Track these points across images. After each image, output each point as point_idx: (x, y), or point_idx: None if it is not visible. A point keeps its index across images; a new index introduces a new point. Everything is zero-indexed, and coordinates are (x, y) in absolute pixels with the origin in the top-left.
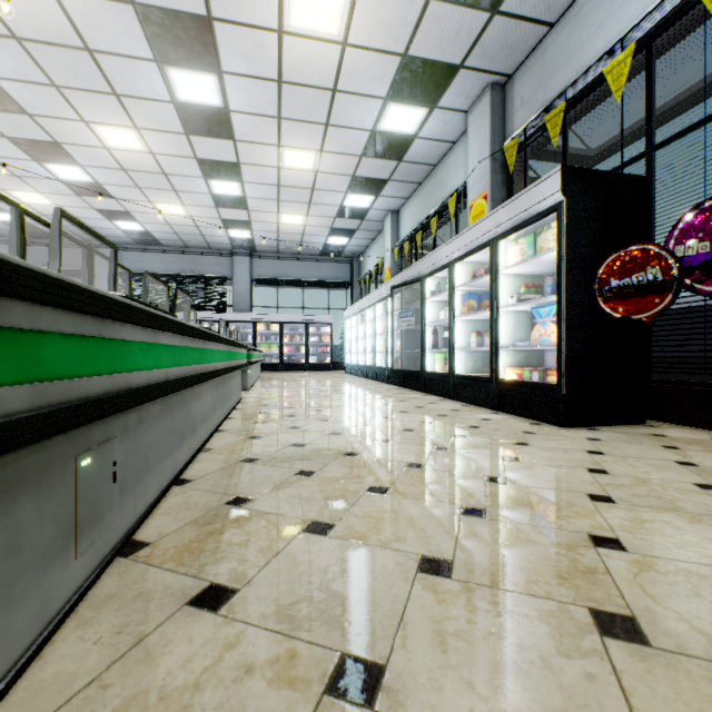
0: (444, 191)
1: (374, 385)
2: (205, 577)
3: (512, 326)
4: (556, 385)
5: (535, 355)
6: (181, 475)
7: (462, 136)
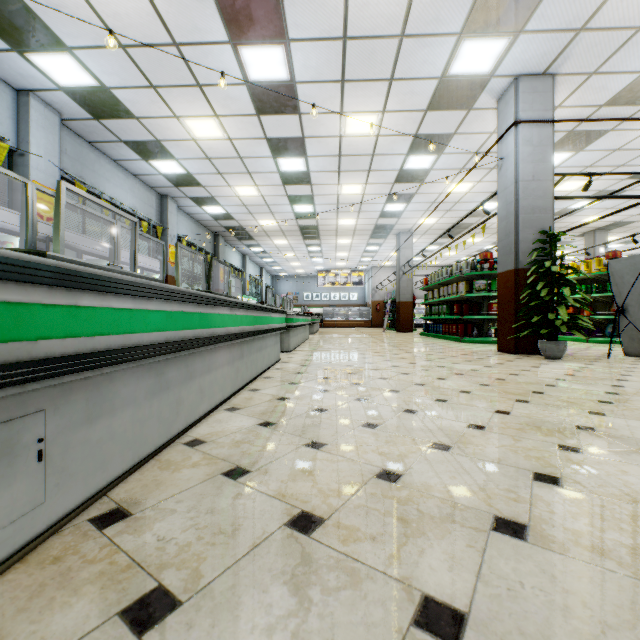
0: None
1: None
2: None
3: None
4: None
5: None
6: None
7: None
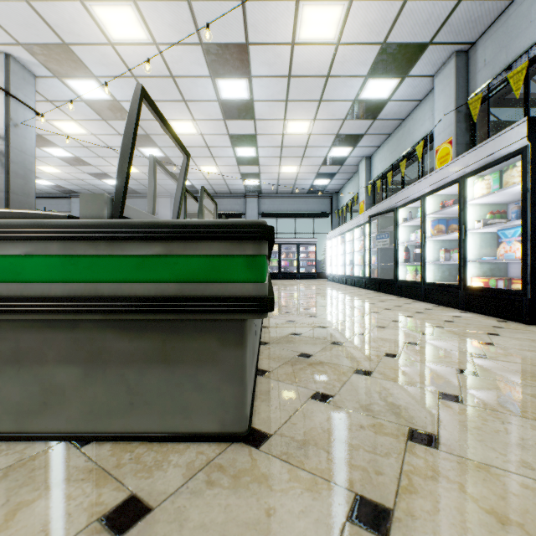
0: (411, 139)
1: (354, 290)
2: (311, 389)
3: (478, 244)
4: (522, 291)
5: (499, 267)
6: (261, 340)
7: (428, 94)
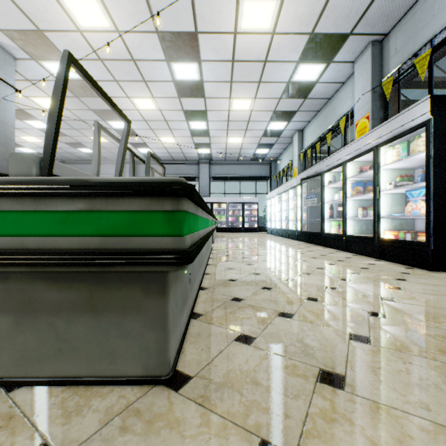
0: (336, 115)
1: (288, 241)
2: (237, 331)
3: (389, 203)
4: (425, 242)
5: (407, 222)
6: (201, 285)
7: (349, 78)
